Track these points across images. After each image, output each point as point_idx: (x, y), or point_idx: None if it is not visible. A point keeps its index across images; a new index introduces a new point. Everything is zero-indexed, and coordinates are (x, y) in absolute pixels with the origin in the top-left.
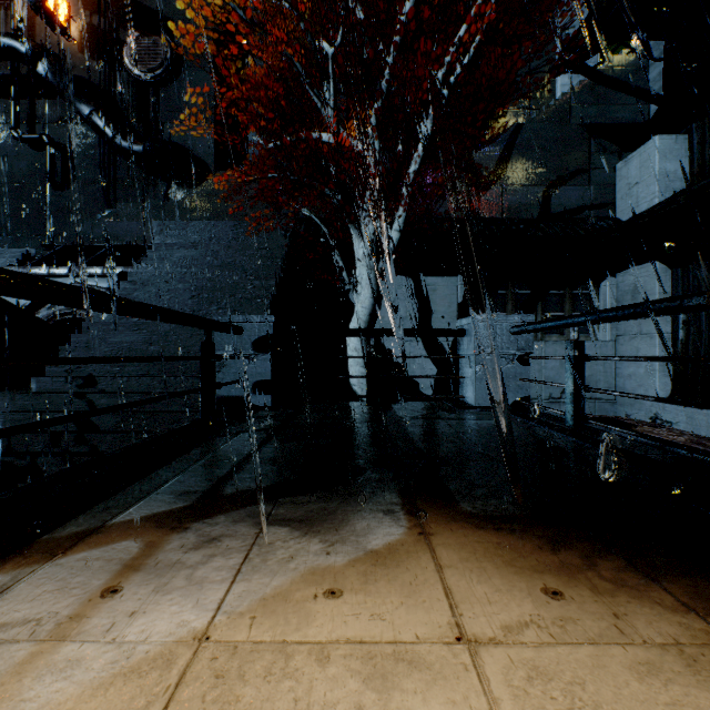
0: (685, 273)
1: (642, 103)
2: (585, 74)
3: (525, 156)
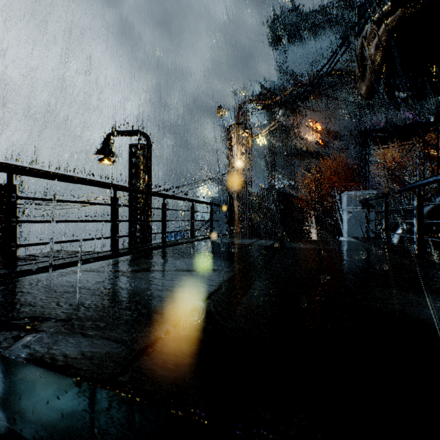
0: None
1: None
2: None
3: None
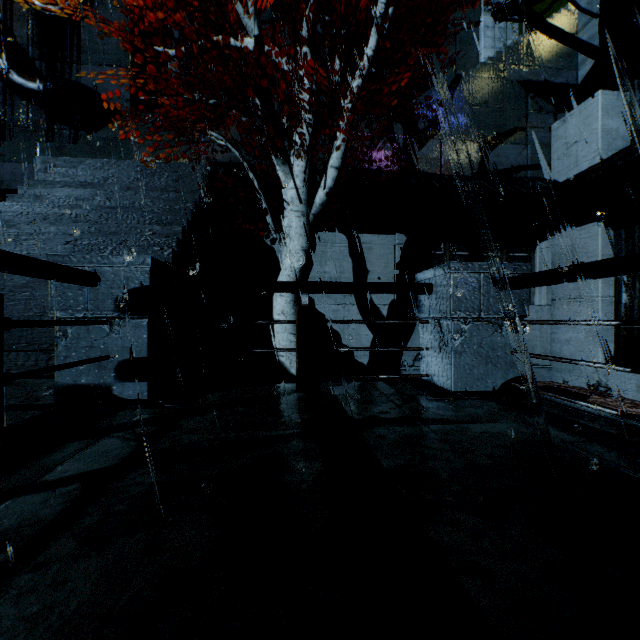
0: (629, 234)
1: (571, 69)
2: (529, 20)
3: (463, 110)
